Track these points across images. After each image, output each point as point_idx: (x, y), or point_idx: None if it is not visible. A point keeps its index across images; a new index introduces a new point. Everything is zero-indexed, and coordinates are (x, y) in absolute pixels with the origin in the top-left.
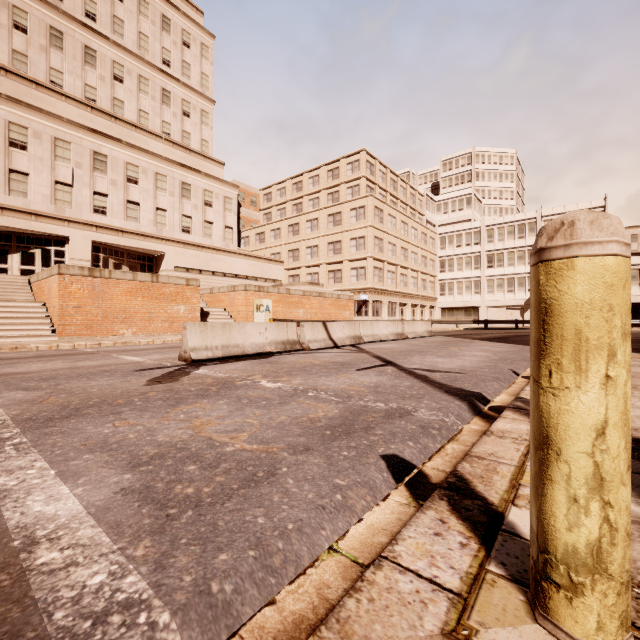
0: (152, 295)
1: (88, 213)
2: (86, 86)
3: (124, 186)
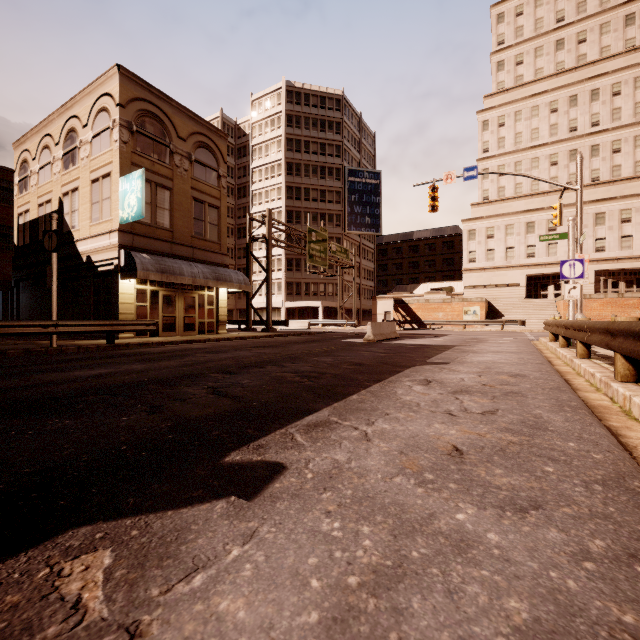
0: (618, 306)
1: (591, 254)
2: (591, 171)
3: (618, 227)
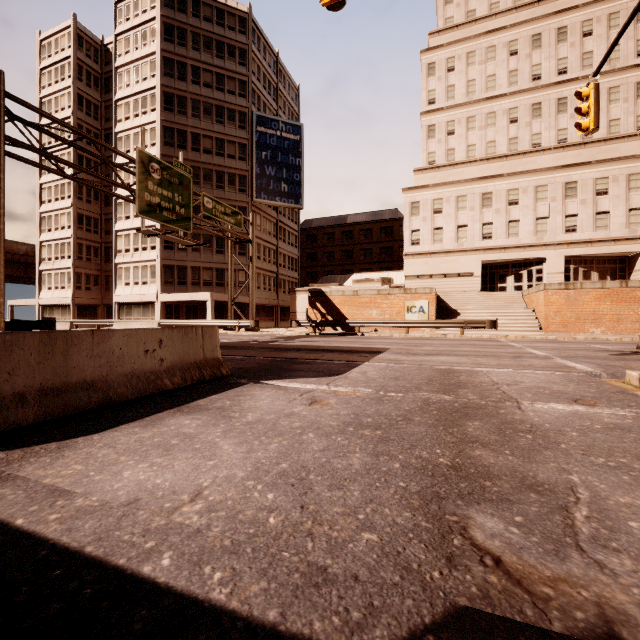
0: (620, 299)
1: (560, 235)
2: (558, 132)
3: (592, 201)
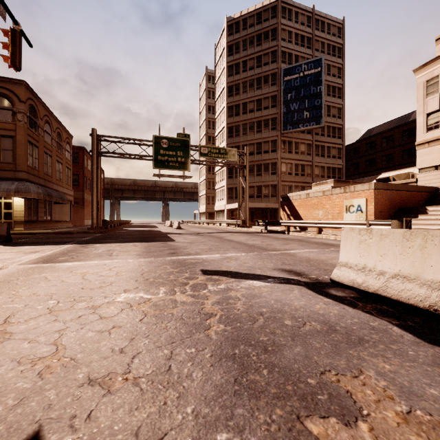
0: None
1: None
2: None
3: None
